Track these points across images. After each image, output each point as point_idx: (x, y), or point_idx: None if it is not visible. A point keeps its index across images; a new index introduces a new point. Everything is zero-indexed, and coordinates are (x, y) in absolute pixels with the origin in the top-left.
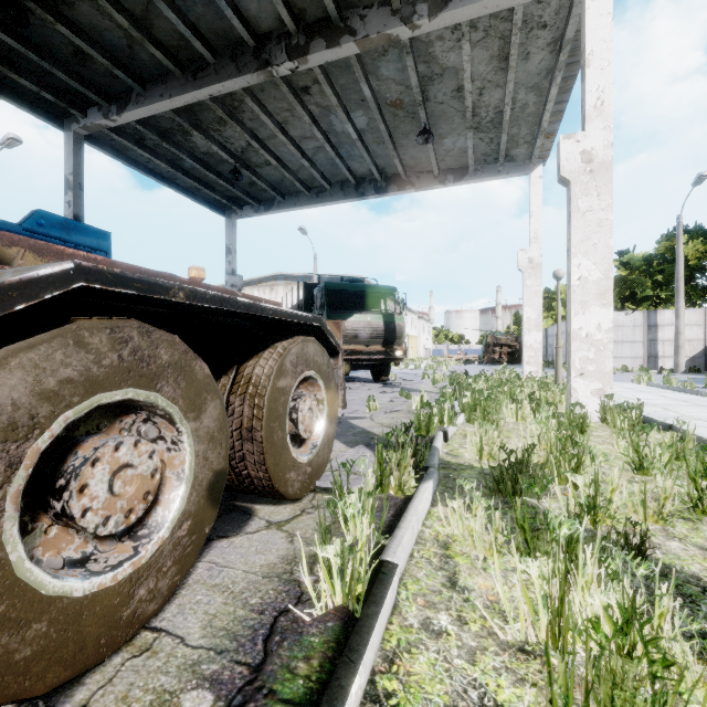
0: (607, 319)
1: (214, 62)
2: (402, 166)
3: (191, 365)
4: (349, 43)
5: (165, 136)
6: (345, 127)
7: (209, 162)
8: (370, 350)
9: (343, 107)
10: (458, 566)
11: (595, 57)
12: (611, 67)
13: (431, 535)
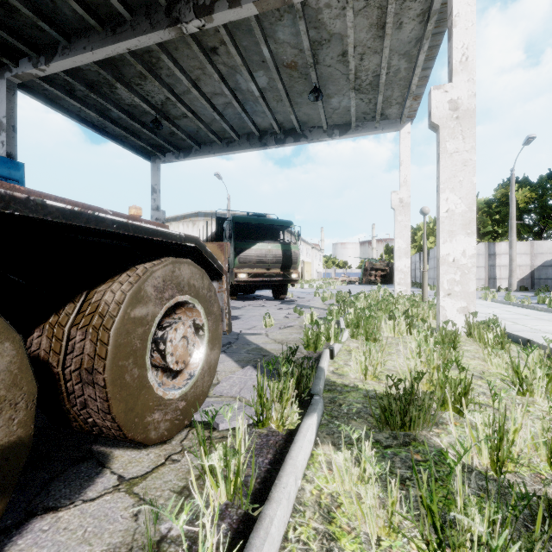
0: (470, 246)
1: (131, 19)
2: (297, 121)
3: None
4: (249, 4)
5: (92, 88)
6: (249, 86)
7: (134, 113)
8: (270, 273)
9: (246, 67)
10: None
11: (461, 19)
12: (474, 28)
13: (312, 495)
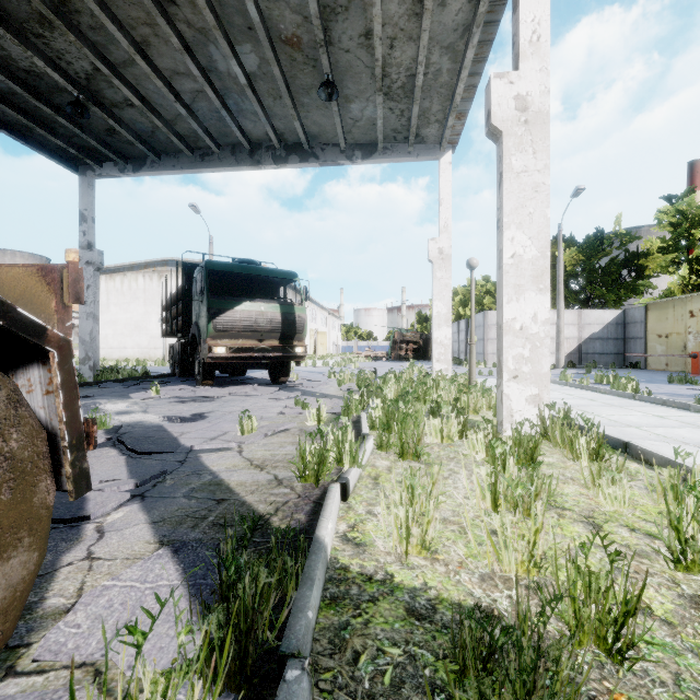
0: (543, 308)
1: None
2: (304, 132)
3: None
4: None
5: None
6: (230, 66)
7: (37, 88)
8: (264, 346)
9: (223, 32)
10: None
11: None
12: None
13: None
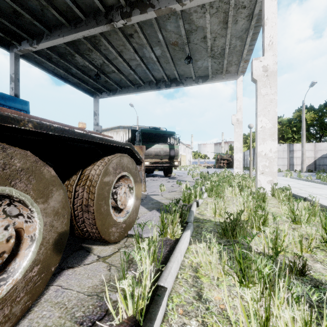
0: (274, 147)
1: (85, 19)
2: (178, 74)
3: (40, 169)
4: (151, 11)
5: (62, 56)
6: (150, 55)
7: (84, 70)
8: (162, 162)
9: (149, 44)
10: (203, 283)
11: (269, 21)
12: (276, 26)
13: (188, 263)
